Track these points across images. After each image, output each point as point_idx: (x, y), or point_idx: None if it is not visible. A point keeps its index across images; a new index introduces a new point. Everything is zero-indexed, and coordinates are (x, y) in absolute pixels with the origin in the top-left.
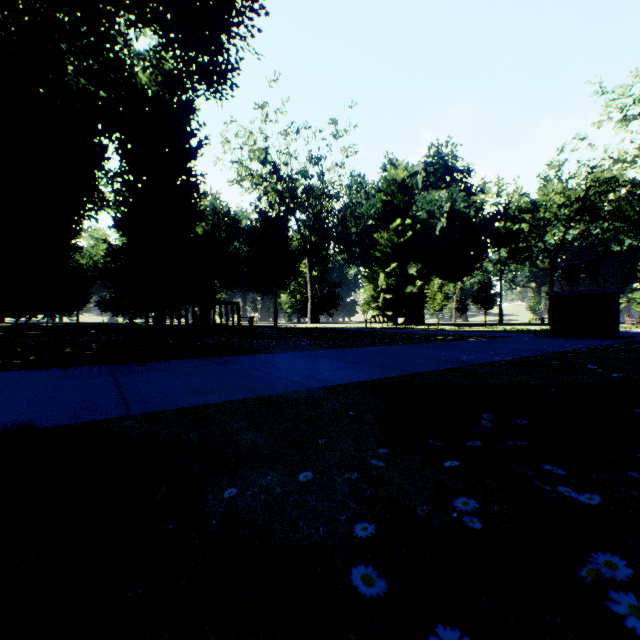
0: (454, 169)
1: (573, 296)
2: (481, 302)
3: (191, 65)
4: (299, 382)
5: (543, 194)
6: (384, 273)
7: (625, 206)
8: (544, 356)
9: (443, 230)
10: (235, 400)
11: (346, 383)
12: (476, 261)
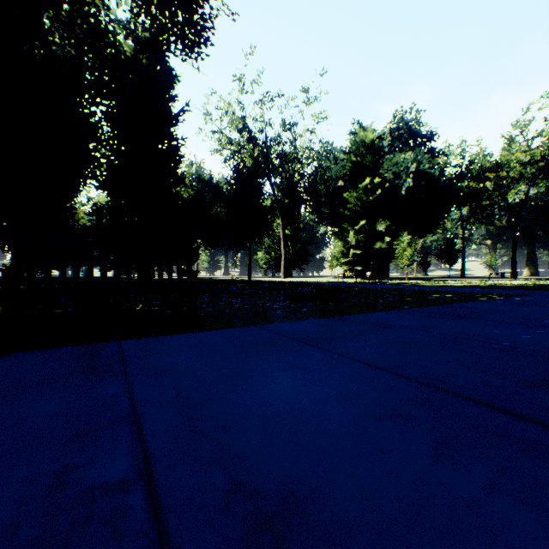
0: (418, 133)
1: None
2: (445, 257)
3: (166, 23)
4: None
5: (509, 153)
6: (353, 230)
7: None
8: None
9: (408, 190)
10: None
11: None
12: (438, 219)
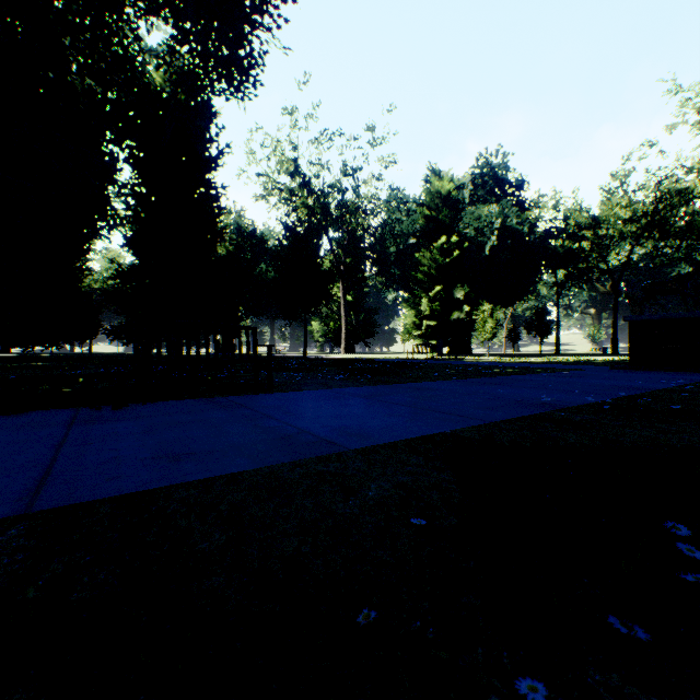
0: (505, 181)
1: (657, 321)
2: (536, 330)
3: (209, 60)
4: (326, 439)
5: (607, 208)
6: (427, 297)
7: (699, 221)
8: (647, 396)
9: (493, 249)
10: (221, 476)
11: (395, 441)
12: (530, 284)
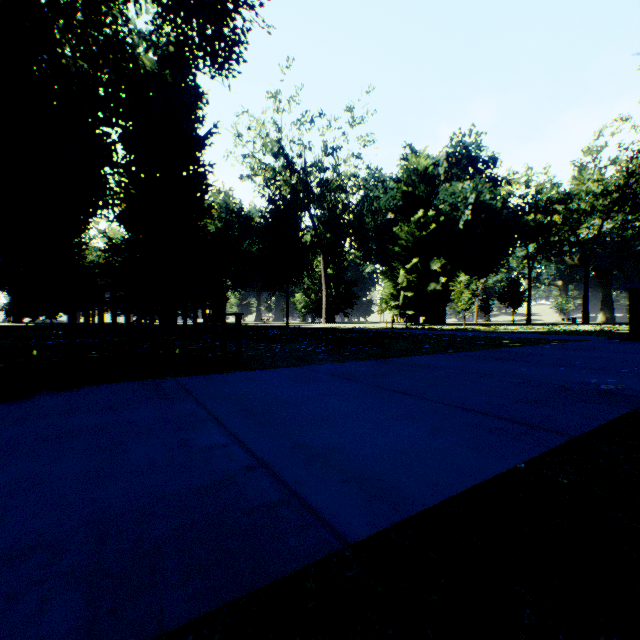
0: (478, 159)
1: None
2: (508, 300)
3: (193, 37)
4: (297, 493)
5: (579, 182)
6: (404, 269)
7: None
8: None
9: (467, 224)
10: None
11: (437, 501)
12: (501, 257)
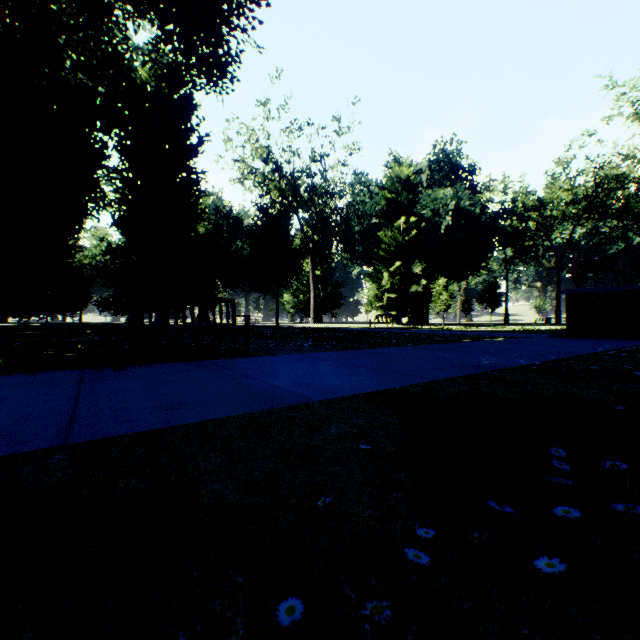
0: (459, 167)
1: (591, 294)
2: (487, 302)
3: (190, 58)
4: (296, 393)
5: (550, 191)
6: (388, 272)
7: (634, 203)
8: (573, 359)
9: (448, 228)
10: (213, 420)
11: (353, 394)
12: (481, 260)
